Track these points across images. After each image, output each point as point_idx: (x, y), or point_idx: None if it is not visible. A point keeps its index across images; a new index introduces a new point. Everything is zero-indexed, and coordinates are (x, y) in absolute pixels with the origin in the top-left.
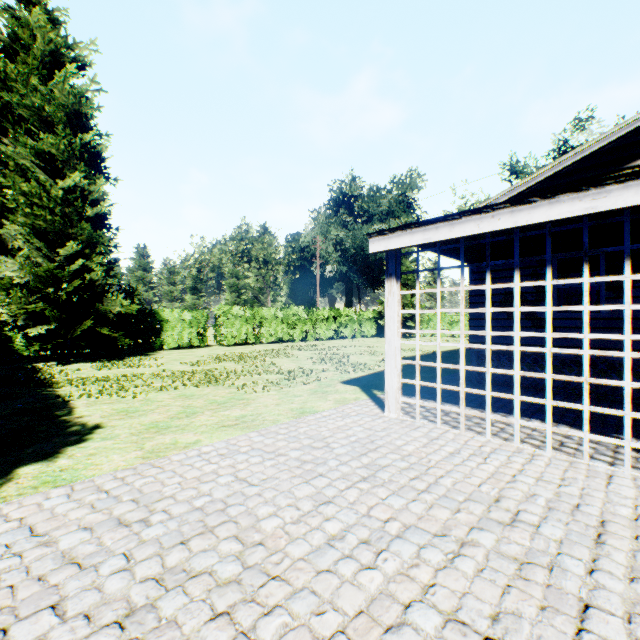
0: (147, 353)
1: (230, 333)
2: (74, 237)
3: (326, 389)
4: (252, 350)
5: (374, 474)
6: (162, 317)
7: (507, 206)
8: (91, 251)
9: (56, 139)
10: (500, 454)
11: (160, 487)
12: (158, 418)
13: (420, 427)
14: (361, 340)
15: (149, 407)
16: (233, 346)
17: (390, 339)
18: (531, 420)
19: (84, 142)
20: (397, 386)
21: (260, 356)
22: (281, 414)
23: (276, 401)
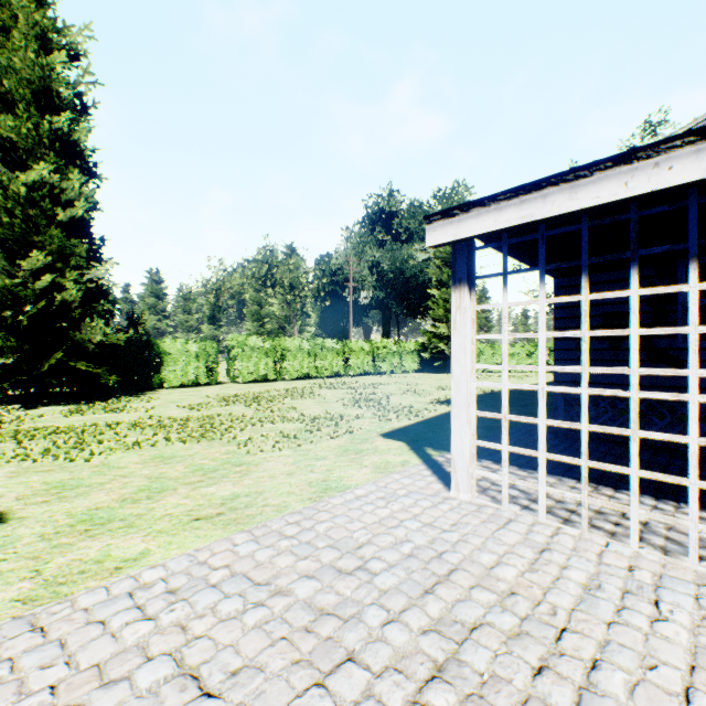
0: (142, 392)
1: (246, 368)
2: (41, 247)
3: (361, 446)
4: (271, 389)
5: (457, 655)
6: (162, 349)
7: (689, 141)
8: (64, 265)
9: (15, 120)
10: (677, 591)
11: (6, 703)
12: (102, 501)
13: (512, 521)
14: (402, 376)
15: (100, 479)
16: (250, 383)
17: (459, 379)
18: (681, 506)
19: (56, 128)
20: (470, 451)
21: (279, 397)
22: (292, 493)
23: (289, 468)
